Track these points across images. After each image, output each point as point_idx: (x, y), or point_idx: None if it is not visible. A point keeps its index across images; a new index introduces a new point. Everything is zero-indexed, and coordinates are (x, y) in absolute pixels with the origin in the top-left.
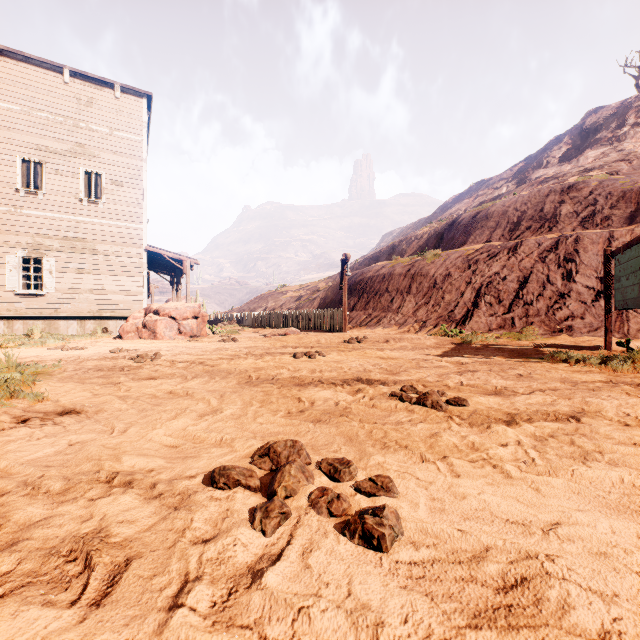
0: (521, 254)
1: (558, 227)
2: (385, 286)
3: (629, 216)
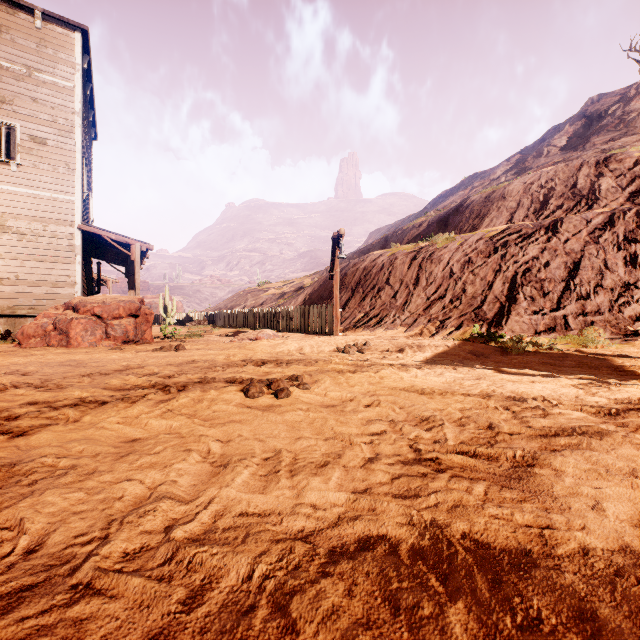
0: (565, 234)
1: (600, 204)
2: (385, 277)
3: None
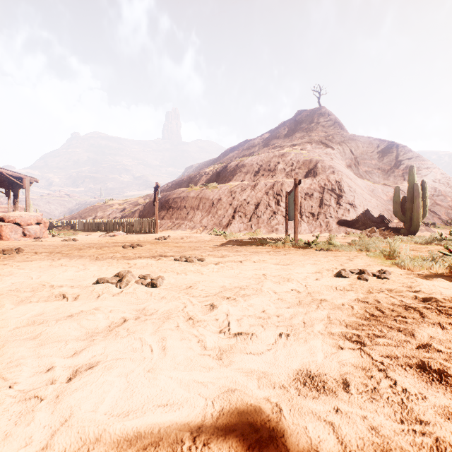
0: (257, 190)
1: (276, 176)
2: (184, 204)
3: (305, 174)
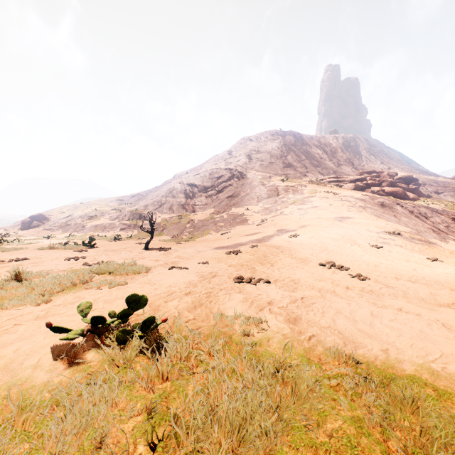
0: None
1: None
2: None
3: None
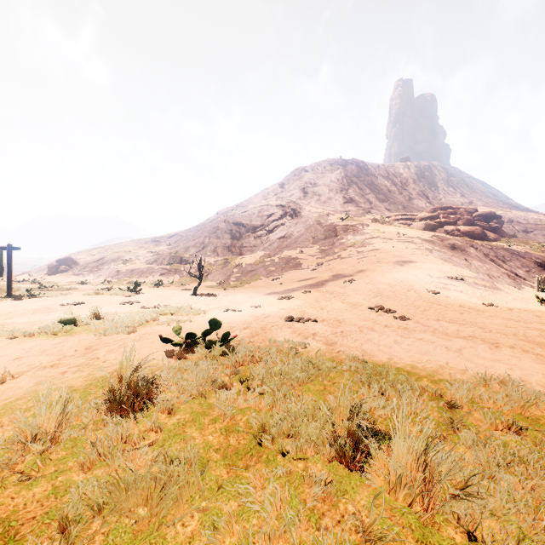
0: None
1: None
2: None
3: None
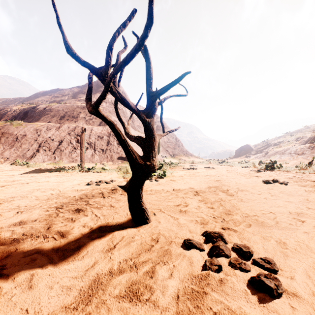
0: (61, 130)
1: (78, 122)
2: None
3: (99, 123)
